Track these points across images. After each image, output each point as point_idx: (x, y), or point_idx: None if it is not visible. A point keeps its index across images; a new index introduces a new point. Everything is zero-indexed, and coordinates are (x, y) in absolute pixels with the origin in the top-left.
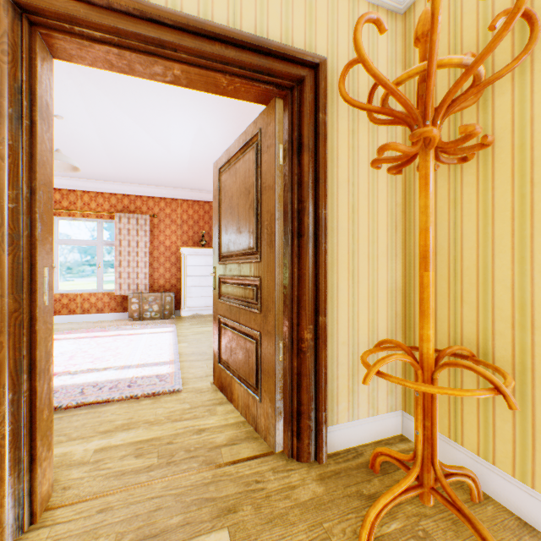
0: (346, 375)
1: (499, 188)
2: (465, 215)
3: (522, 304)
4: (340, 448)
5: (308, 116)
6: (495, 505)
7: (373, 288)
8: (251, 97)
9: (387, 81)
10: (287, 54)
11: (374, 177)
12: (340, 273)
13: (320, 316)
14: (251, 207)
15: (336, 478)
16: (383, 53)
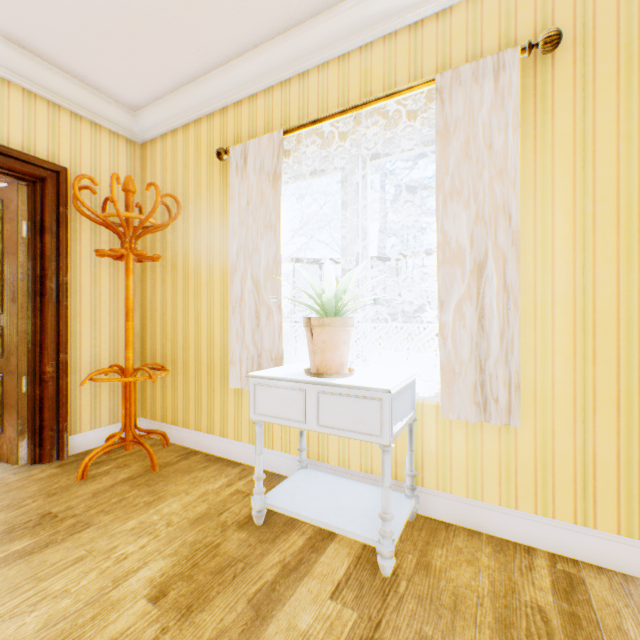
0: (90, 397)
1: (180, 277)
2: (168, 289)
3: (187, 338)
4: (84, 450)
5: (52, 207)
6: (176, 445)
7: (115, 333)
8: None
9: (99, 215)
10: (30, 161)
11: None
12: (84, 323)
13: (63, 354)
14: None
15: (74, 462)
16: (124, 168)
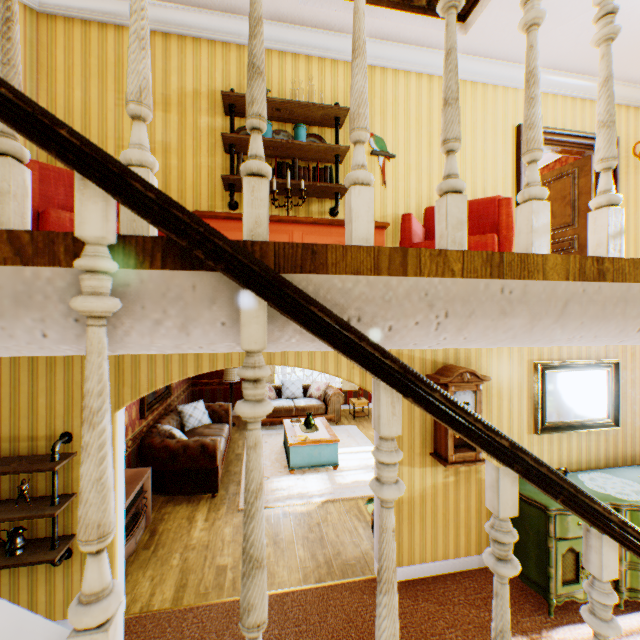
0: None
1: None
2: None
3: None
4: None
5: None
6: None
7: (635, 237)
8: (579, 155)
9: None
10: None
11: (636, 186)
12: None
13: None
14: (566, 204)
15: None
16: (639, 129)
